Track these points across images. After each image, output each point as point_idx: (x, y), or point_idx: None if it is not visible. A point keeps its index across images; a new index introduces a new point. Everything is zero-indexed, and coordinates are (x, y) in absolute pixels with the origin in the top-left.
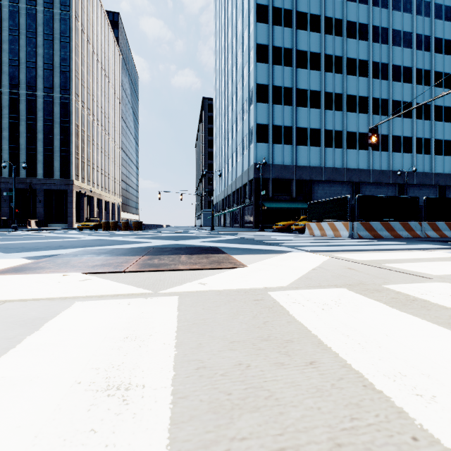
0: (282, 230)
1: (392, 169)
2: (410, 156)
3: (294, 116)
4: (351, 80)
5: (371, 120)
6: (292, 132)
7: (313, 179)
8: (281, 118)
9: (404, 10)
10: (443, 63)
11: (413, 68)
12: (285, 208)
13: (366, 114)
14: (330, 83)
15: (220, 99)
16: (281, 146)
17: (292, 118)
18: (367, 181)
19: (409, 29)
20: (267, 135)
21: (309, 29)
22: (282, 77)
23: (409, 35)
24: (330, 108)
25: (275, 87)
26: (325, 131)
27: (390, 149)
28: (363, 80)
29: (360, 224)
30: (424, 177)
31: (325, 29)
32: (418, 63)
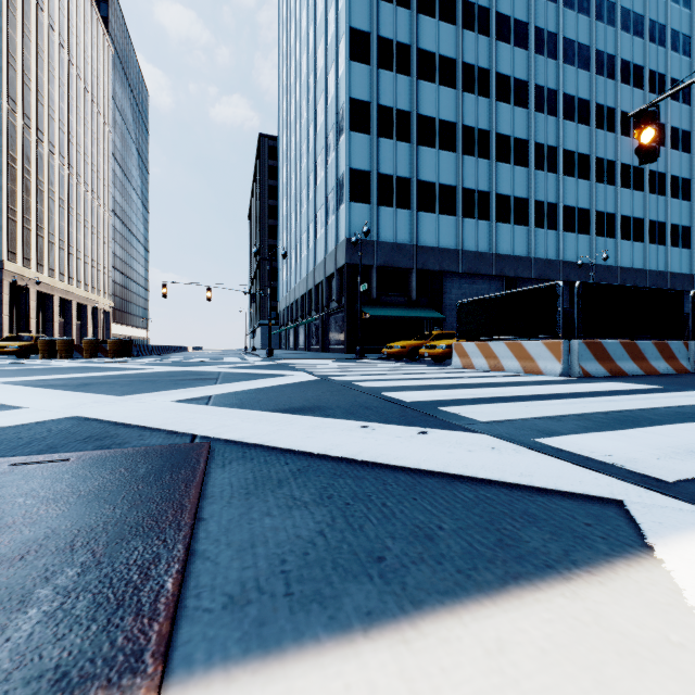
0: (400, 356)
1: (563, 258)
2: (588, 240)
3: (413, 161)
4: (504, 111)
5: (532, 179)
6: (411, 187)
7: (445, 269)
8: (392, 163)
9: (579, 10)
10: (632, 100)
11: (591, 103)
12: (400, 317)
13: (525, 168)
14: (471, 111)
15: (288, 134)
16: (392, 211)
17: (410, 164)
18: (527, 276)
19: (587, 41)
20: (369, 190)
21: (438, 17)
22: (395, 92)
23: (586, 50)
24: (472, 153)
25: (383, 107)
26: (464, 190)
27: (560, 226)
28: (521, 113)
29: (585, 345)
30: (607, 274)
31: (464, 20)
32: (599, 96)
